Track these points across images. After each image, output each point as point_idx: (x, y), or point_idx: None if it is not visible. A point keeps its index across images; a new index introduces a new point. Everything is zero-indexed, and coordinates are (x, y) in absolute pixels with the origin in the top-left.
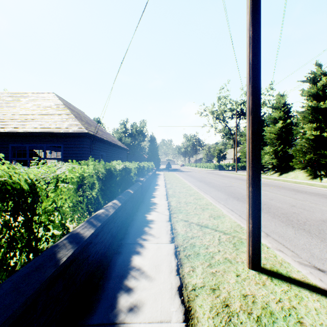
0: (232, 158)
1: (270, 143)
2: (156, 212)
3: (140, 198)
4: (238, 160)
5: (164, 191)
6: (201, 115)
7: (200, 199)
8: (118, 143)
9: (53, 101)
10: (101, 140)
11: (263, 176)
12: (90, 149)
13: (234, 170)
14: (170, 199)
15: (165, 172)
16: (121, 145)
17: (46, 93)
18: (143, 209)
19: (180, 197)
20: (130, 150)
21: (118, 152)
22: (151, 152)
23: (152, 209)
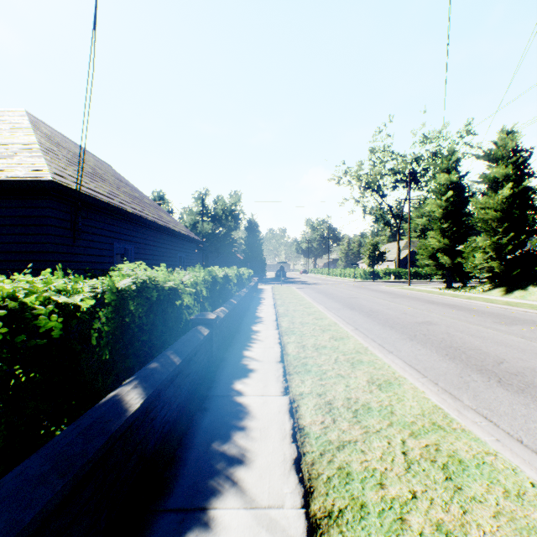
0: (393, 260)
1: (483, 229)
2: (243, 510)
3: (202, 378)
4: (404, 262)
5: (276, 345)
6: (339, 183)
7: (390, 382)
8: (176, 226)
9: (13, 123)
10: (113, 211)
11: (471, 295)
12: (74, 232)
13: (401, 282)
14: (296, 382)
15: (274, 285)
16: (183, 231)
17: (9, 111)
18: (191, 470)
19: (325, 373)
20: (203, 243)
21: (175, 245)
22: (250, 248)
23: (226, 465)
